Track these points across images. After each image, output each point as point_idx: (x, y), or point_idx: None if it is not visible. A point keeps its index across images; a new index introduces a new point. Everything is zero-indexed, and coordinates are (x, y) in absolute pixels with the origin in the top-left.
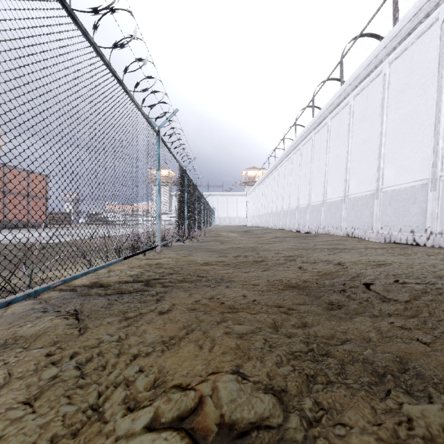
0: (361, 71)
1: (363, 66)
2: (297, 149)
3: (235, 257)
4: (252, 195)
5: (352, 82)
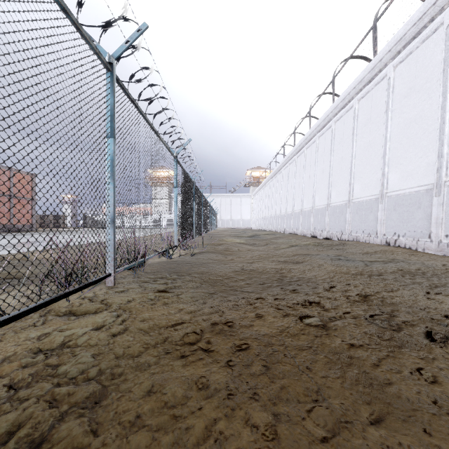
0: (407, 29)
1: (412, 21)
2: (311, 142)
3: (256, 308)
4: (257, 196)
5: (392, 47)
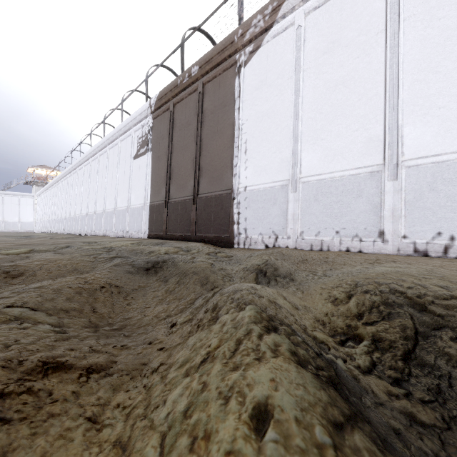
0: (110, 136)
1: (111, 135)
2: (81, 167)
3: None
4: (41, 197)
5: (107, 140)
